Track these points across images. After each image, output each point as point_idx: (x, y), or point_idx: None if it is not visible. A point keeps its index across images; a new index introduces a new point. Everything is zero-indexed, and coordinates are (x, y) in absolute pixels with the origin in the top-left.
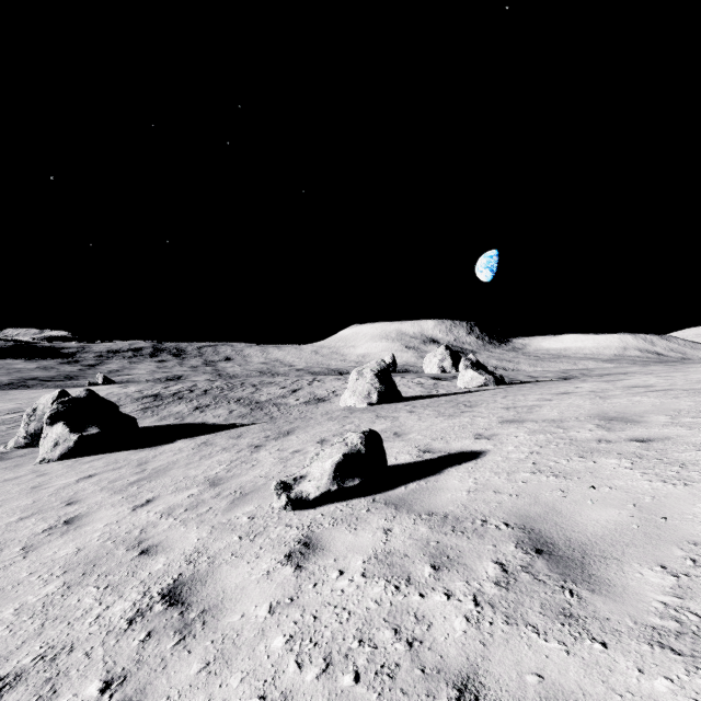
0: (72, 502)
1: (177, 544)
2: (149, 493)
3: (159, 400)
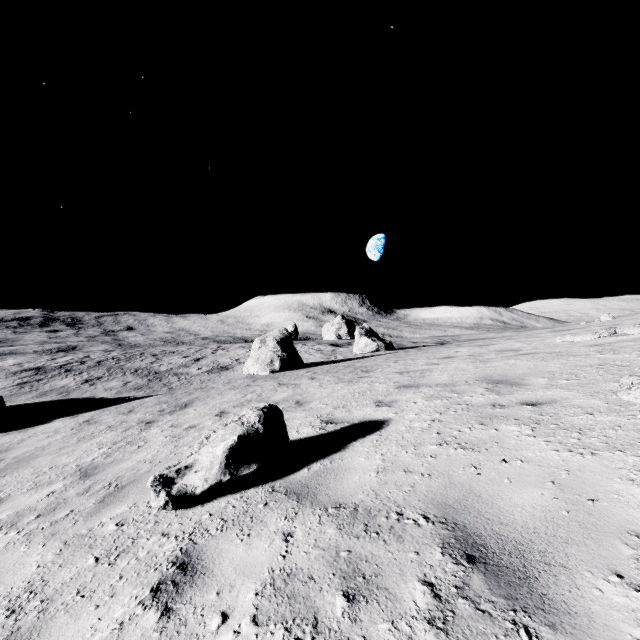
0: None
1: (6, 578)
2: None
3: (41, 373)
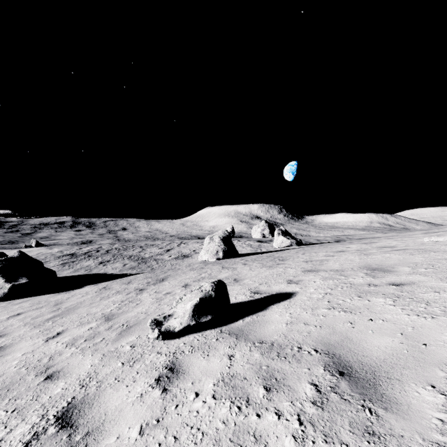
0: (1, 335)
1: (75, 370)
2: (60, 327)
3: (74, 257)
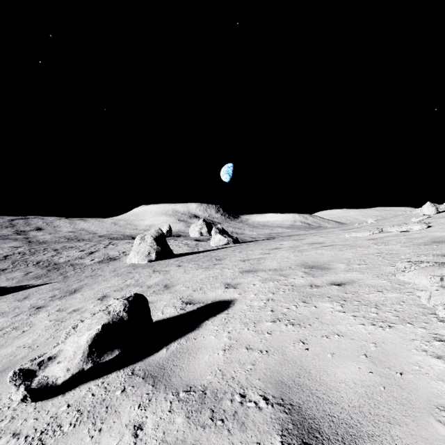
0: None
1: None
2: None
3: None
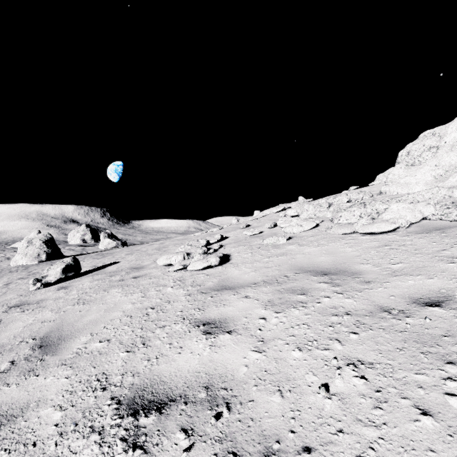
0: None
1: None
2: None
3: None
